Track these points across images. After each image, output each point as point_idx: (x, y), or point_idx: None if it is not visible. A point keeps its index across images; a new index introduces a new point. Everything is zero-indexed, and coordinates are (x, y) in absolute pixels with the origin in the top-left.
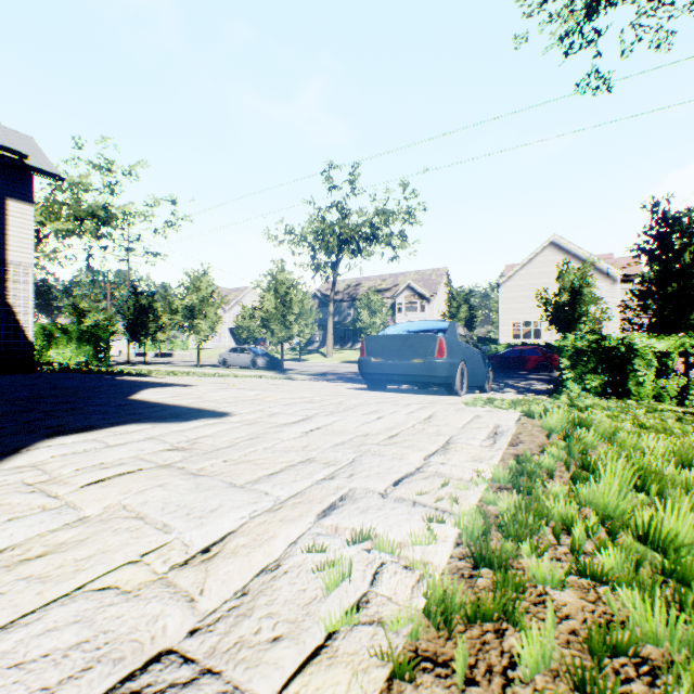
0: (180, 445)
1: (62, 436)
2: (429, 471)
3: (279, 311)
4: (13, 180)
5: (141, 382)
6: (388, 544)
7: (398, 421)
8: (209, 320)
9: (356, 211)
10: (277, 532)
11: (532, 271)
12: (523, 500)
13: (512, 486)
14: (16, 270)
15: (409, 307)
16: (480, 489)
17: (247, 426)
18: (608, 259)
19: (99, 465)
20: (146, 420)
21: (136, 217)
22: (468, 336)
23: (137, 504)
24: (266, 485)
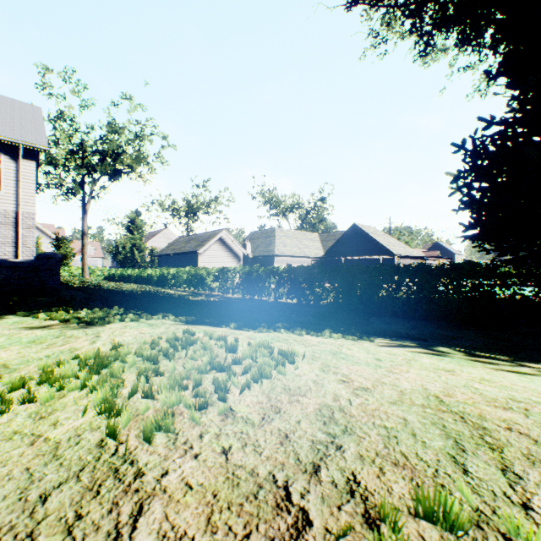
0: None
1: None
2: None
3: None
4: None
5: None
6: None
7: None
8: None
9: None
10: None
11: None
12: None
13: None
14: None
15: None
16: None
17: None
18: (52, 229)
19: None
20: None
21: None
22: None
23: None
24: None
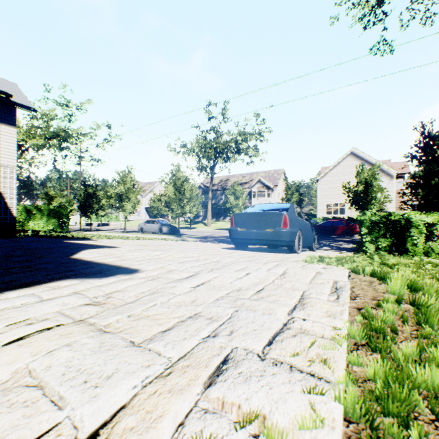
0: (97, 299)
1: (9, 291)
2: (295, 327)
3: (176, 197)
4: (3, 111)
5: (82, 244)
6: (277, 434)
7: (261, 277)
8: (132, 202)
9: (226, 133)
10: (165, 409)
11: (339, 171)
12: (387, 365)
13: (369, 345)
14: (5, 170)
15: (259, 194)
16: (343, 349)
17: (150, 282)
18: (388, 163)
19: (26, 321)
20: (77, 276)
21: (85, 136)
22: (302, 213)
23: (43, 368)
24: (159, 343)
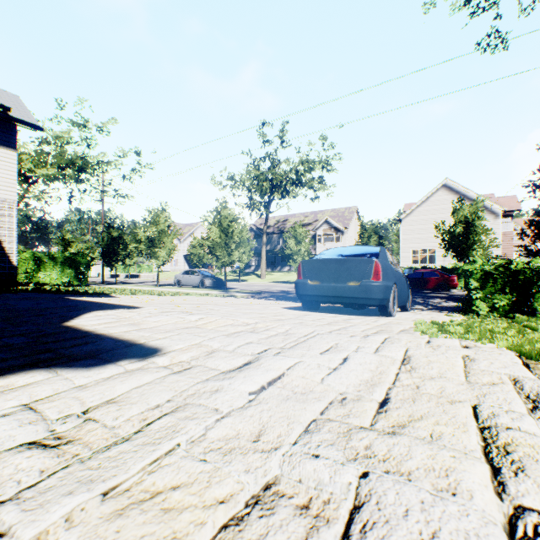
0: (57, 428)
1: None
2: None
3: (222, 241)
4: None
5: (91, 303)
6: None
7: (372, 367)
8: (166, 248)
9: (284, 161)
10: None
11: (428, 208)
12: None
13: None
14: (2, 205)
15: (326, 238)
16: None
17: (175, 377)
18: (491, 198)
19: None
20: (53, 362)
21: (108, 165)
22: (394, 260)
23: None
24: None
